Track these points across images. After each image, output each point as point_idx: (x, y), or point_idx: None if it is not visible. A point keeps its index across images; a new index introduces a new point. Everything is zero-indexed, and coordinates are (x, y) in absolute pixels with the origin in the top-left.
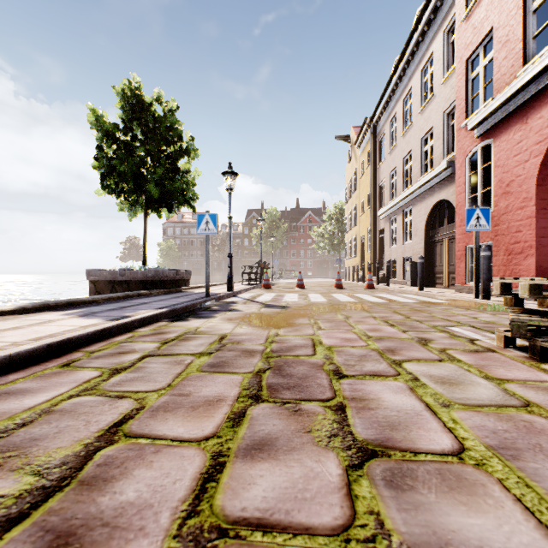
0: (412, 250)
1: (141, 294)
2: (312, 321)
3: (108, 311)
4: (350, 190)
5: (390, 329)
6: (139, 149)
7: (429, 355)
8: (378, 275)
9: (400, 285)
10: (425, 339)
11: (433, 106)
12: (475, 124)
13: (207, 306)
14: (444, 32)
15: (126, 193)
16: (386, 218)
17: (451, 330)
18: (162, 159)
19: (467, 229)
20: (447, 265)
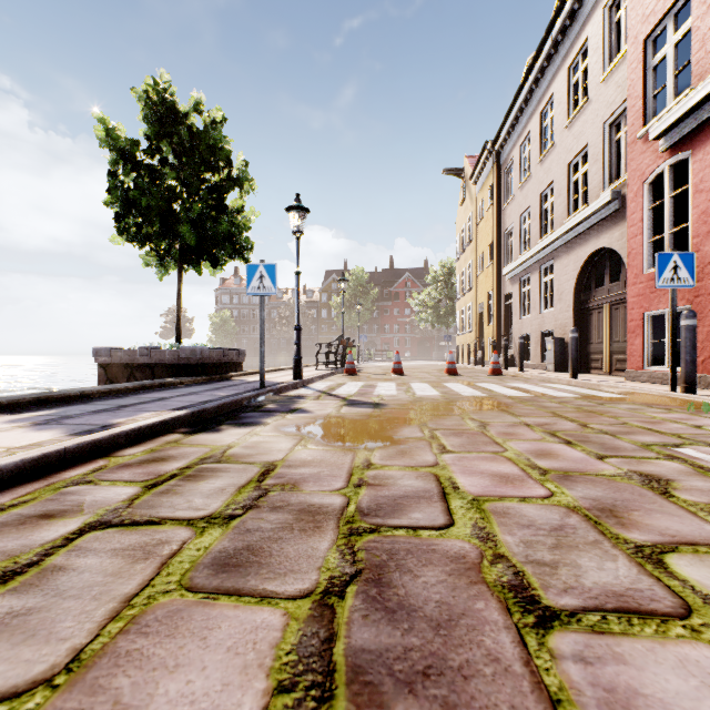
0: (554, 321)
1: (165, 384)
2: (427, 433)
3: (91, 414)
4: (463, 242)
5: (571, 451)
6: (169, 176)
7: (703, 529)
8: (505, 356)
9: (537, 370)
10: (655, 478)
11: (588, 116)
12: (663, 130)
13: (259, 402)
14: (605, 8)
15: (152, 241)
16: (515, 278)
17: (683, 453)
18: (203, 193)
19: (658, 286)
20: (609, 341)
